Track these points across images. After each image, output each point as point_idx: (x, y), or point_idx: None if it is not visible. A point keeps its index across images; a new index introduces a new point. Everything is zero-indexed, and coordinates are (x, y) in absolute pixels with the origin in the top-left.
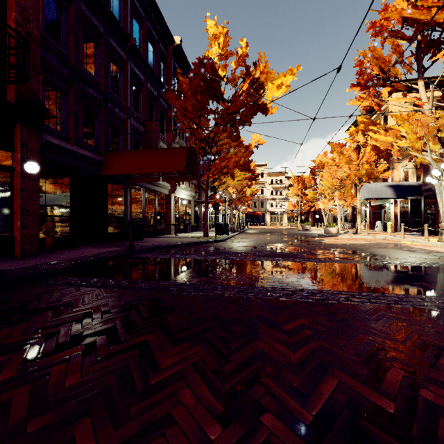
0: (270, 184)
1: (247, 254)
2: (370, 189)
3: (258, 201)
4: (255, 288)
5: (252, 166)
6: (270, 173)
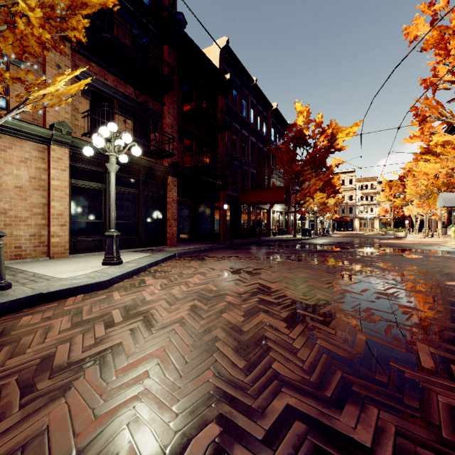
0: (360, 190)
1: (318, 244)
2: (444, 198)
3: (346, 207)
4: (313, 249)
5: (336, 178)
6: (359, 179)
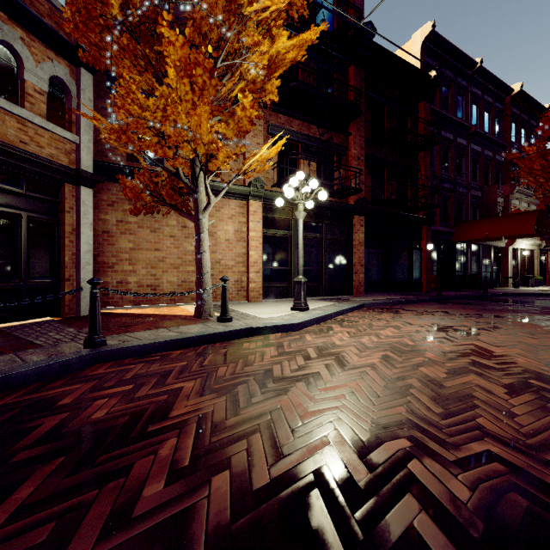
0: None
1: None
2: None
3: None
4: None
5: None
6: None
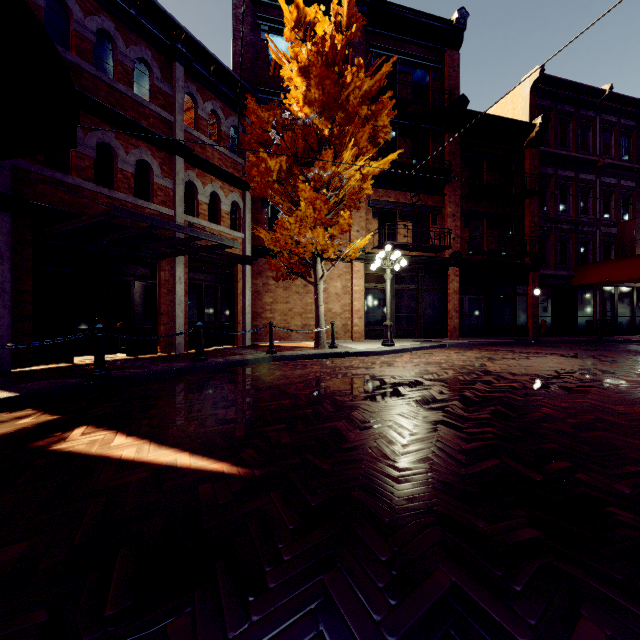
0: None
1: None
2: None
3: None
4: None
5: None
6: None
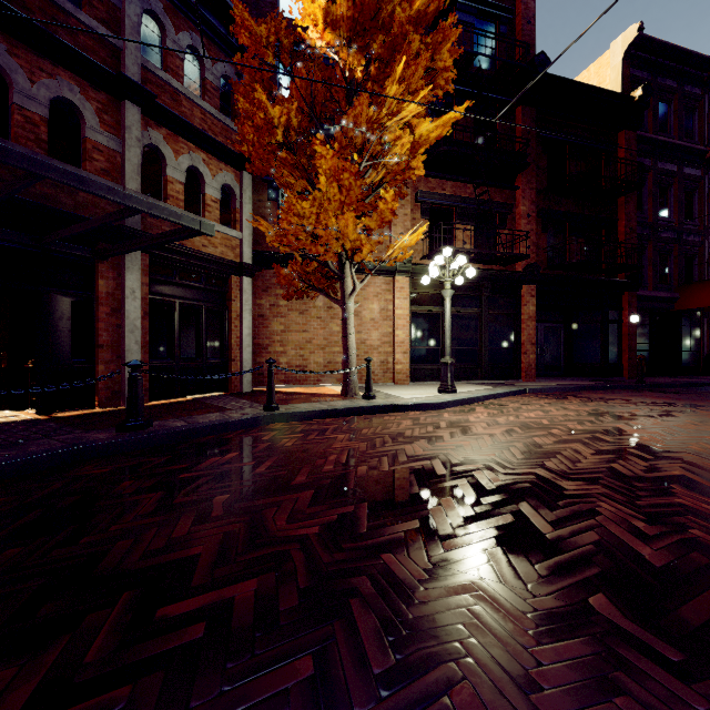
0: None
1: None
2: None
3: None
4: None
5: None
6: None
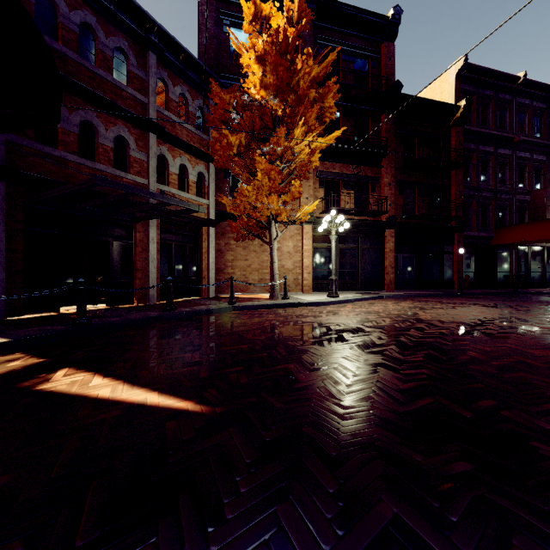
0: None
1: None
2: None
3: None
4: None
5: None
6: None
